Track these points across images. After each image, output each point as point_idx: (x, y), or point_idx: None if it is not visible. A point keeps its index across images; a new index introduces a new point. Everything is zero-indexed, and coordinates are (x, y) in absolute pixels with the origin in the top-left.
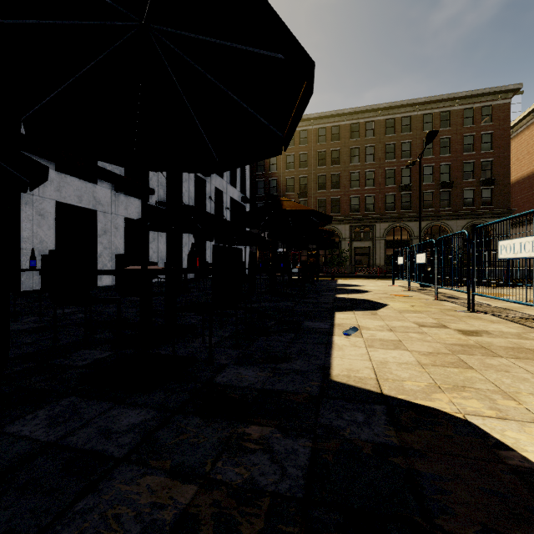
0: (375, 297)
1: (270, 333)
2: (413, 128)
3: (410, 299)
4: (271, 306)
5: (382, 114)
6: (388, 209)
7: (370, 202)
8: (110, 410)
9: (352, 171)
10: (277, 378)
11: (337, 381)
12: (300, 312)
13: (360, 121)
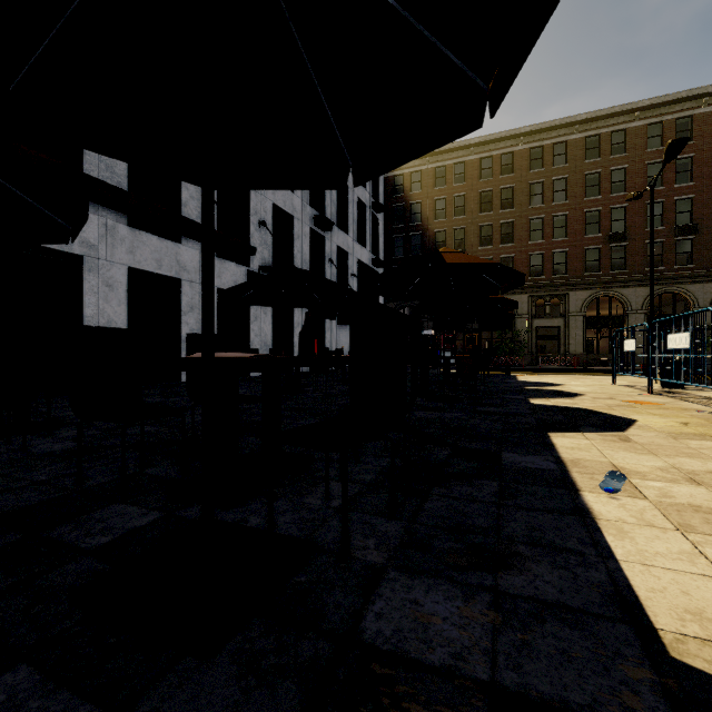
0: (600, 405)
1: (449, 478)
2: (630, 146)
3: (667, 411)
4: (431, 419)
5: (579, 130)
6: (589, 271)
7: (559, 260)
8: None
9: (532, 217)
10: (518, 635)
11: (700, 670)
12: (485, 432)
13: (544, 143)
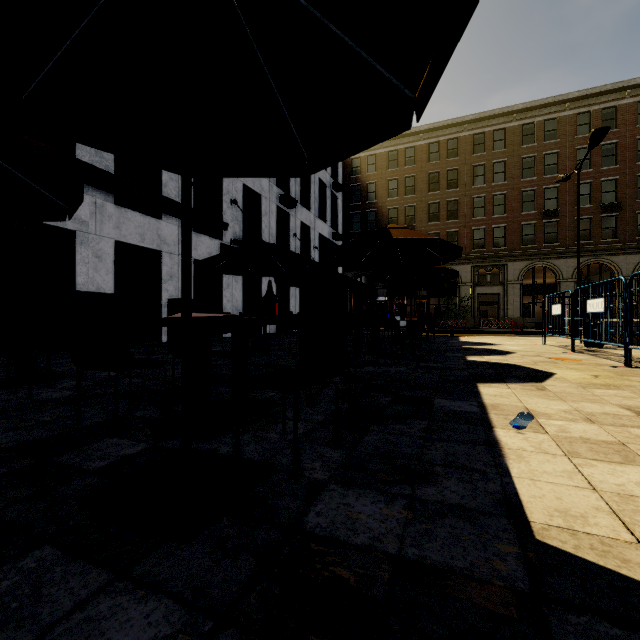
0: (527, 361)
1: (387, 418)
2: (561, 133)
3: (584, 366)
4: (378, 372)
5: (517, 119)
6: (525, 244)
7: (499, 235)
8: (97, 598)
9: (475, 195)
10: (423, 526)
11: (554, 547)
12: (424, 383)
13: (485, 130)
